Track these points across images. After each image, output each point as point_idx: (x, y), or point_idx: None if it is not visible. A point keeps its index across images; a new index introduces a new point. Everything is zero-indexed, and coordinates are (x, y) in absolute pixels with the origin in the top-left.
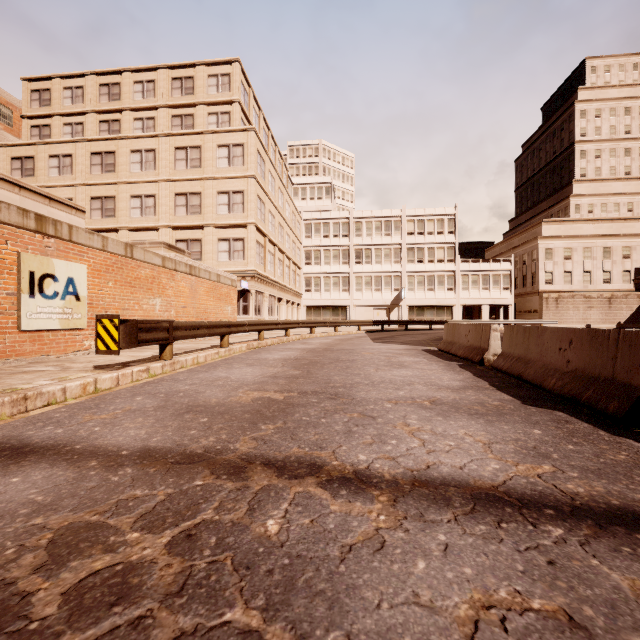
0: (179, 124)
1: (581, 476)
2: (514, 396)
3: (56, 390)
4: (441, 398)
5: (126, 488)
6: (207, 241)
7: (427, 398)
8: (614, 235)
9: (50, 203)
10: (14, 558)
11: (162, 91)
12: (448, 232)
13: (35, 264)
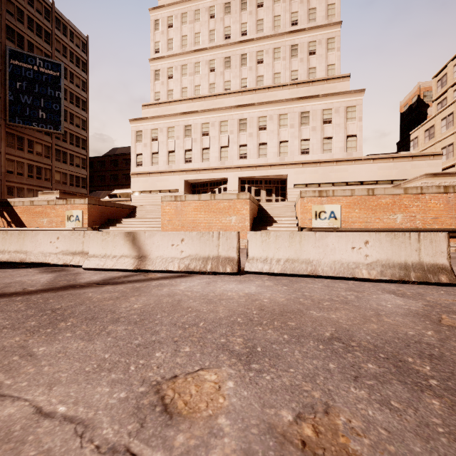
0: None
1: None
2: None
3: None
4: None
5: None
6: None
7: None
8: None
9: (412, 159)
10: None
11: None
12: None
13: (317, 208)
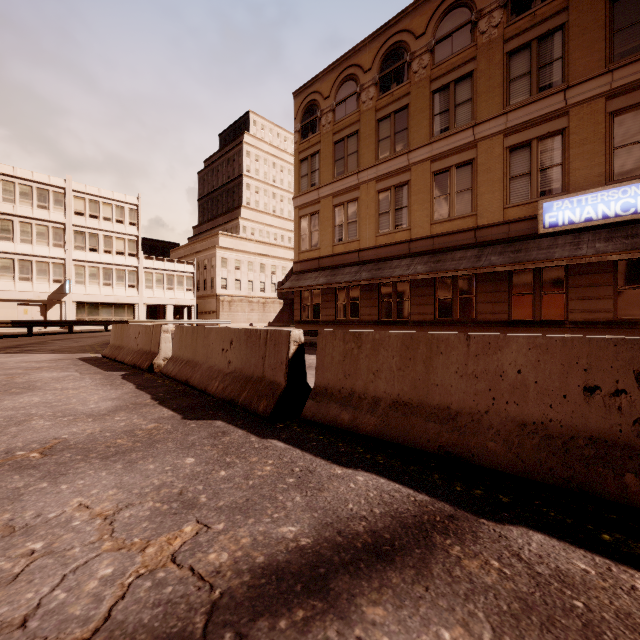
0: None
1: (228, 525)
2: (176, 409)
3: None
4: (69, 437)
5: None
6: None
7: (41, 444)
8: (267, 255)
9: None
10: None
11: None
12: (130, 223)
13: None
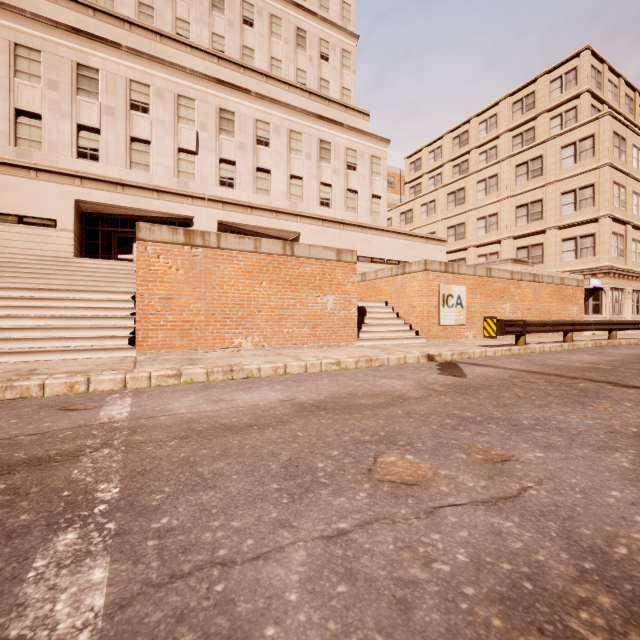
0: (519, 142)
1: None
2: None
3: (471, 352)
4: None
5: (524, 374)
6: (549, 244)
7: None
8: None
9: (427, 241)
10: (501, 376)
11: (503, 120)
12: None
13: (444, 290)
